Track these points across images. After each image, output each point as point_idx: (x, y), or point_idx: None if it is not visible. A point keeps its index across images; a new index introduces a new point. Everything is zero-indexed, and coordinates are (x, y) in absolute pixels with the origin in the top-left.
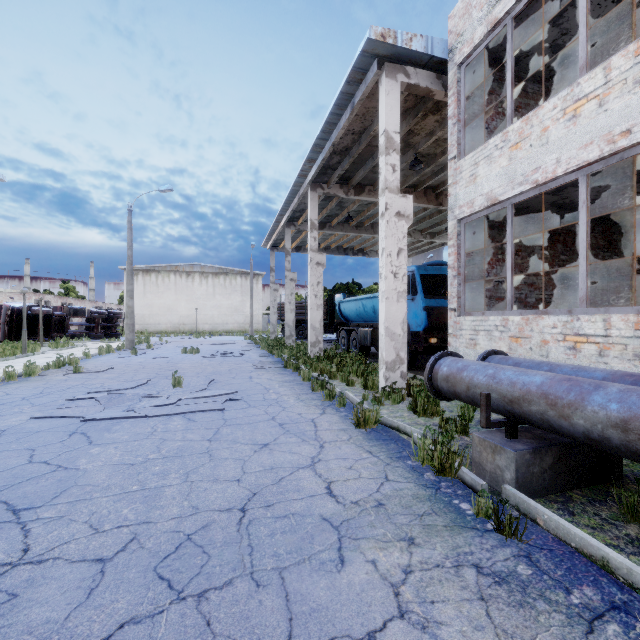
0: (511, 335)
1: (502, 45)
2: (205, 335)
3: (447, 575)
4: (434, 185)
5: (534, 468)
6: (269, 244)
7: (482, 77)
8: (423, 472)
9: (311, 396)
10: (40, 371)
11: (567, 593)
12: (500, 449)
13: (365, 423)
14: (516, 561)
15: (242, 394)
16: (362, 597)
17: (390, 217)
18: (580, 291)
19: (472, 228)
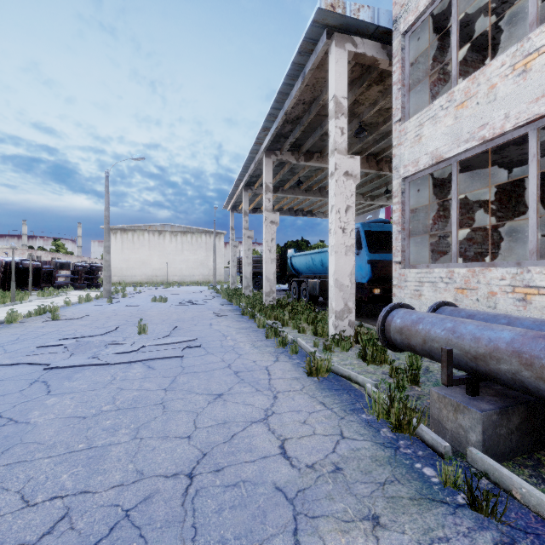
0: (457, 286)
1: (444, 14)
2: (174, 285)
3: None
4: (375, 152)
5: (501, 429)
6: (229, 206)
7: (425, 45)
8: (379, 428)
9: (265, 343)
10: (22, 318)
11: None
12: (463, 408)
13: (317, 372)
14: None
15: (201, 341)
16: None
17: (339, 176)
18: (530, 243)
19: (416, 186)
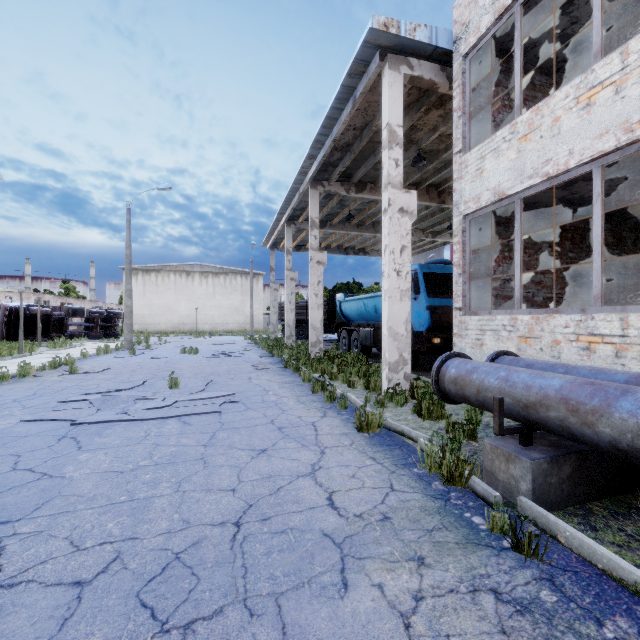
0: (520, 335)
1: (509, 35)
2: (205, 335)
3: (462, 602)
4: (436, 183)
5: (552, 478)
6: (269, 243)
7: (488, 68)
8: (431, 481)
9: (311, 398)
10: (35, 372)
11: (599, 625)
12: (514, 458)
13: (368, 427)
14: (538, 585)
15: (240, 396)
16: (368, 630)
17: (393, 213)
18: (594, 289)
19: (478, 224)
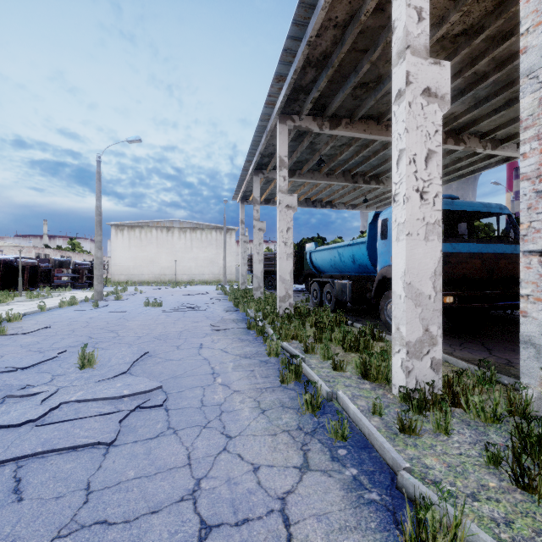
0: None
1: None
2: (182, 285)
3: None
4: None
5: None
6: (239, 196)
7: None
8: None
9: (280, 397)
10: None
11: None
12: None
13: None
14: None
15: (171, 388)
16: None
17: (414, 96)
18: None
19: None
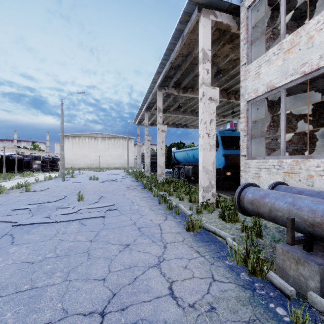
0: (285, 171)
1: None
2: (103, 170)
3: None
4: (226, 88)
5: None
6: (136, 122)
7: (261, 16)
8: (239, 272)
9: (158, 207)
10: (7, 190)
11: None
12: (304, 262)
13: (193, 228)
14: None
15: (117, 205)
16: None
17: (205, 100)
18: None
19: (255, 106)
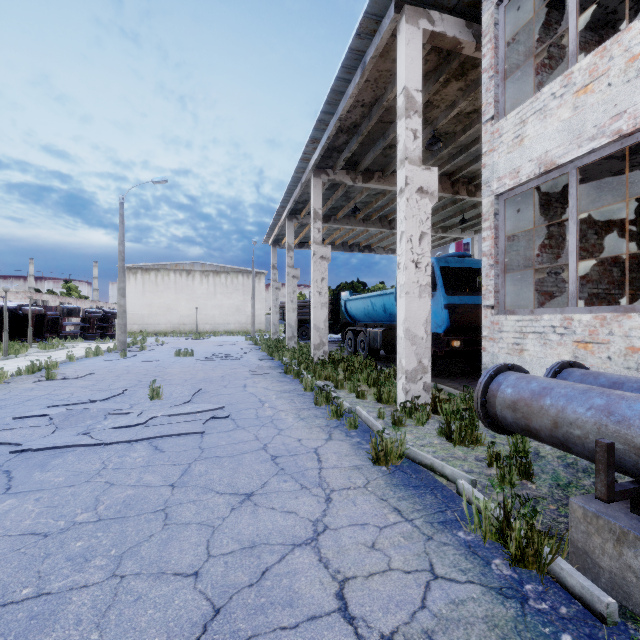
0: (577, 339)
1: None
2: (205, 335)
3: None
4: (450, 171)
5: None
6: (271, 240)
7: (525, 20)
8: (488, 557)
9: (314, 412)
10: (9, 377)
11: None
12: (635, 540)
13: (387, 459)
14: None
15: (231, 409)
16: None
17: (411, 194)
18: None
19: (513, 206)
